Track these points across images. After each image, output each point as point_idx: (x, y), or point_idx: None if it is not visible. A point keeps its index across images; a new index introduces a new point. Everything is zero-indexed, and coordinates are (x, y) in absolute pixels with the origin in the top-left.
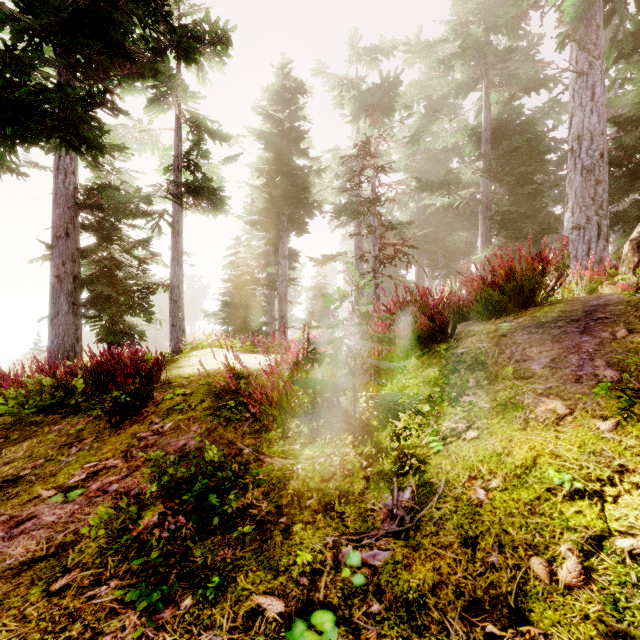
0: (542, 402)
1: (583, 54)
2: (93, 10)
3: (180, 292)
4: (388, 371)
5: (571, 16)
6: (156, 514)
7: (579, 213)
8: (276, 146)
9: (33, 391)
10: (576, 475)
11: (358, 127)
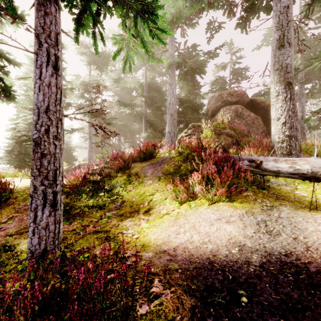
0: (148, 181)
1: (170, 78)
2: None
3: None
4: (113, 177)
5: (167, 66)
6: None
7: (169, 128)
8: None
9: None
10: (151, 192)
11: (90, 68)
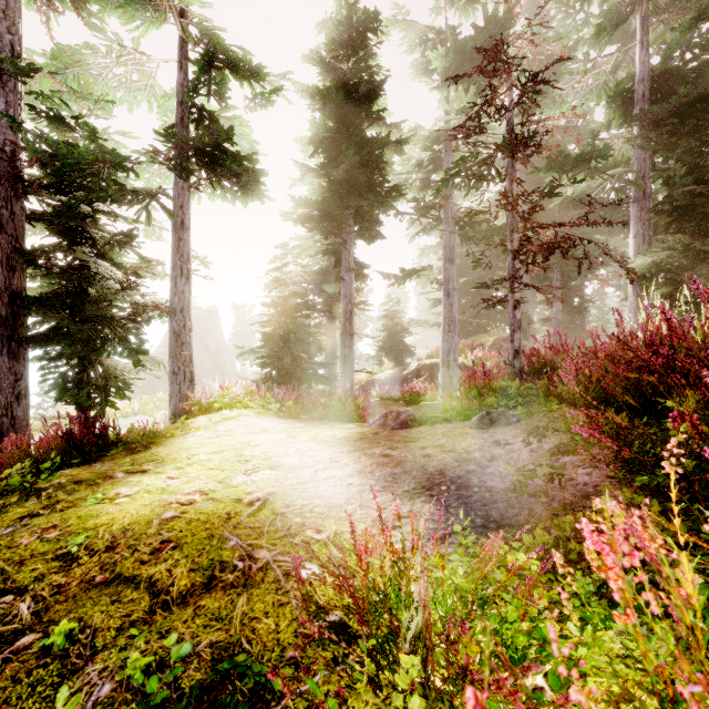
0: None
1: None
2: None
3: (185, 319)
4: None
5: None
6: None
7: None
8: (337, 107)
9: None
10: None
11: (448, 96)
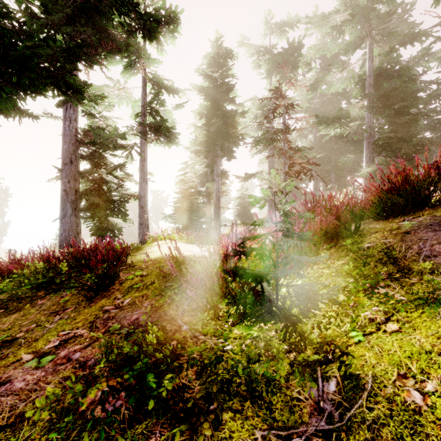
0: None
1: None
2: (87, 6)
3: (145, 200)
4: (305, 263)
5: None
6: (103, 388)
7: None
8: (212, 96)
9: (32, 272)
10: None
11: (271, 81)
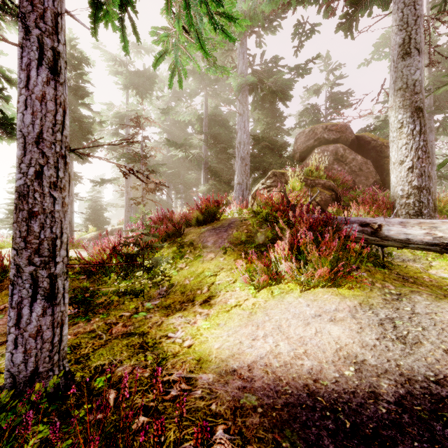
0: (209, 254)
1: (241, 106)
2: None
3: None
4: (156, 248)
5: (236, 89)
6: None
7: (240, 177)
8: None
9: None
10: (212, 271)
11: (128, 93)
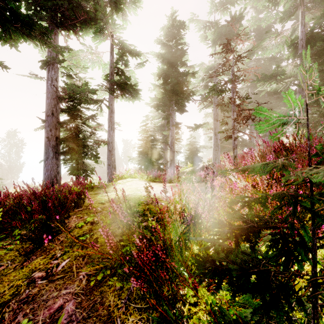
0: None
1: None
2: None
3: (113, 145)
4: None
5: None
6: None
7: None
8: (168, 61)
9: None
10: None
11: (215, 49)
